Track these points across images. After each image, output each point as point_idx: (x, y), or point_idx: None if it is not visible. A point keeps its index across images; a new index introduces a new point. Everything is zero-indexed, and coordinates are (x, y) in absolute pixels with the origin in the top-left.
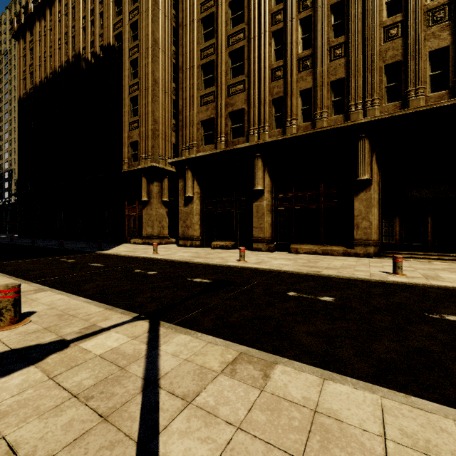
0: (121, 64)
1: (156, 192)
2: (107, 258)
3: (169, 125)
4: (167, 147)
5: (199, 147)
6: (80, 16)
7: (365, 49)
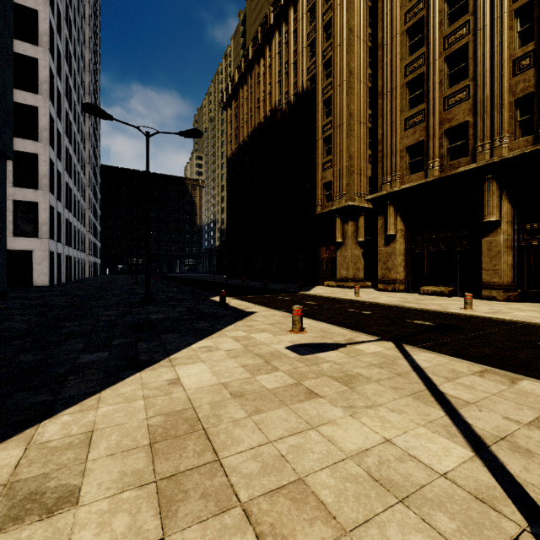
0: (314, 106)
1: (351, 232)
2: (314, 298)
3: (364, 158)
4: (362, 182)
5: (404, 178)
6: (275, 71)
7: None
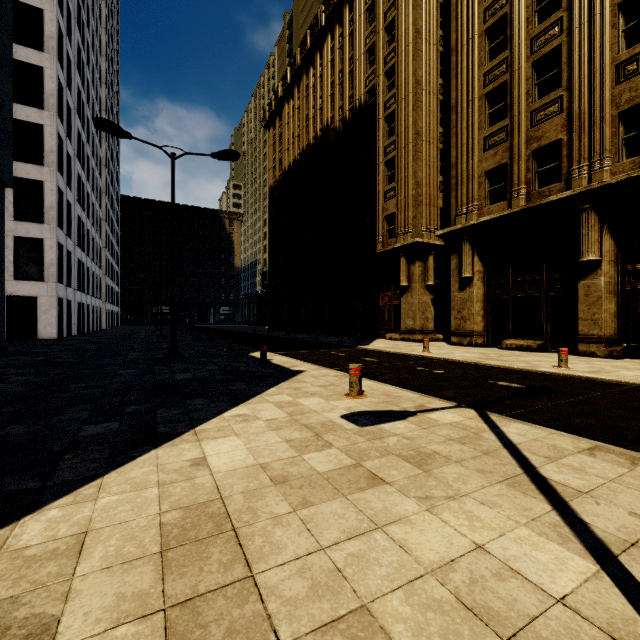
0: (374, 124)
1: (418, 274)
2: (374, 353)
3: (434, 185)
4: (431, 214)
5: (482, 209)
6: (328, 83)
7: None
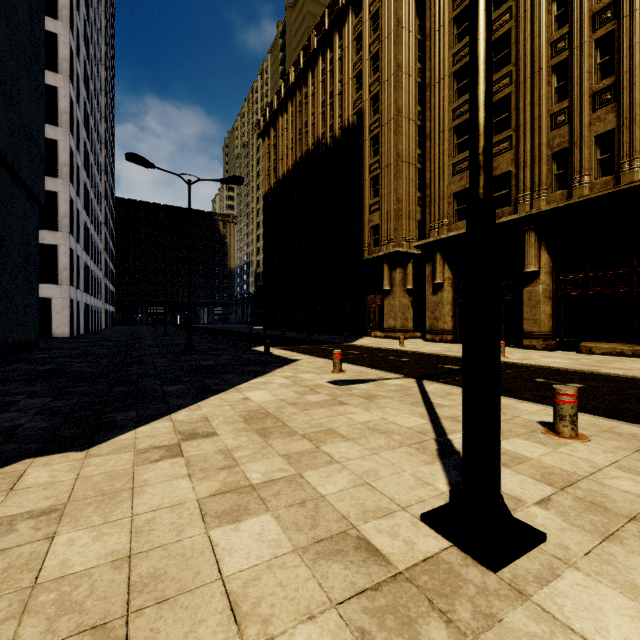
0: (361, 143)
1: (399, 279)
2: (358, 348)
3: (413, 201)
4: (411, 226)
5: (451, 225)
6: (319, 101)
7: None
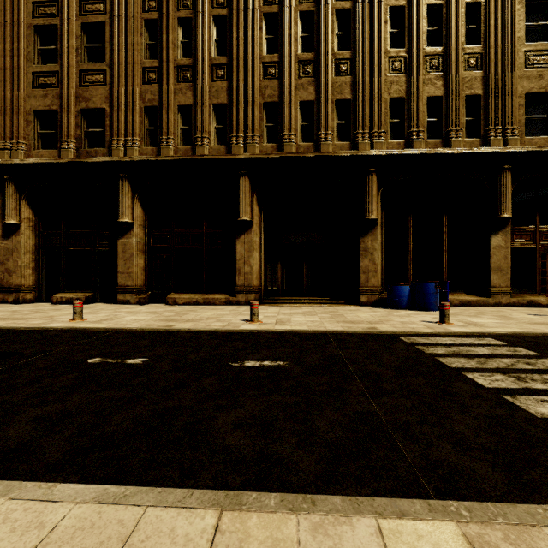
0: None
1: None
2: None
3: None
4: None
5: (31, 150)
6: None
7: (246, 79)
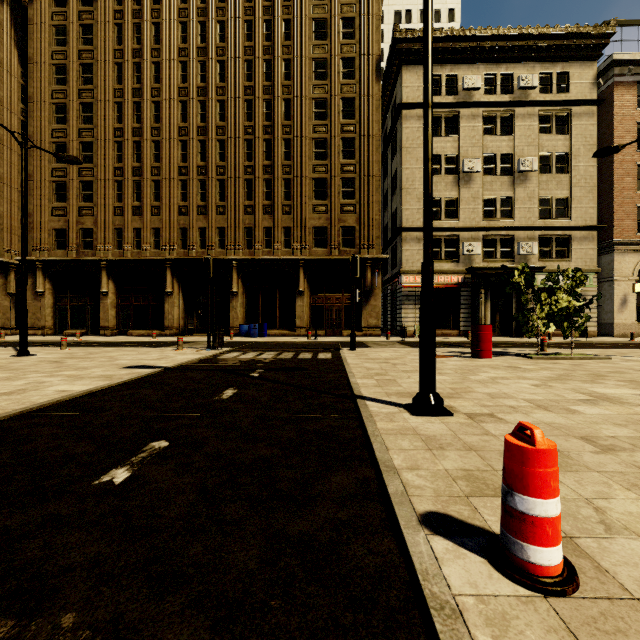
0: None
1: None
2: None
3: (16, 219)
4: (13, 240)
5: (51, 251)
6: None
7: (170, 216)
